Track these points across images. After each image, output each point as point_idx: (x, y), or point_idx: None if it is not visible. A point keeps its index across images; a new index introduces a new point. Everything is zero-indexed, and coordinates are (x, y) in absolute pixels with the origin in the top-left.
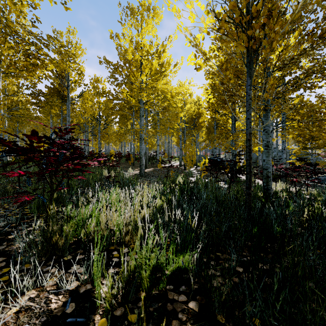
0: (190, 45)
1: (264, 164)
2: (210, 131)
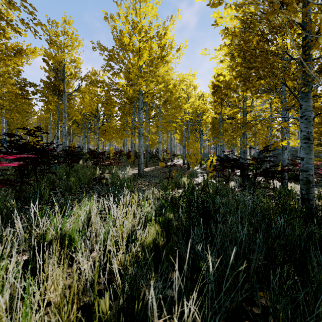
0: None
1: (302, 164)
2: (214, 128)
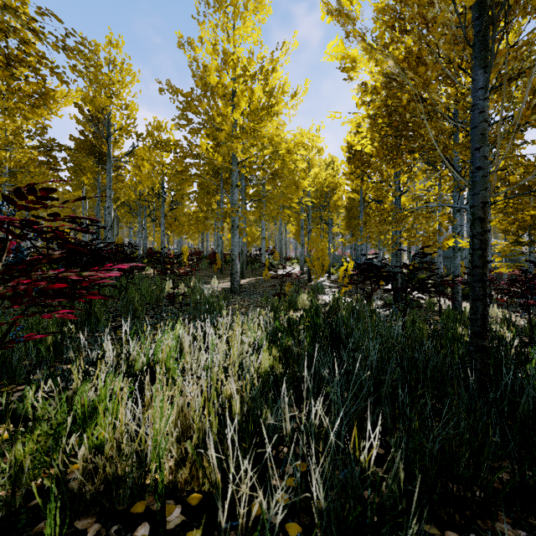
0: (332, 19)
1: None
2: (351, 215)
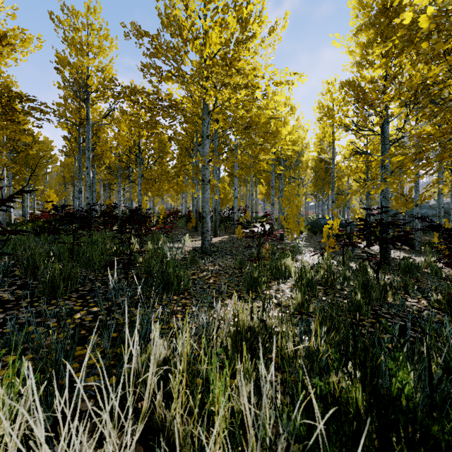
0: None
1: None
2: (318, 176)
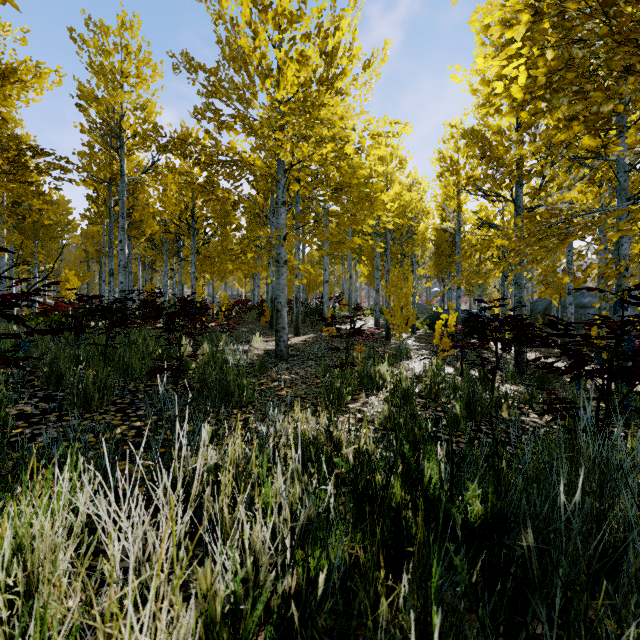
0: None
1: None
2: (441, 252)
